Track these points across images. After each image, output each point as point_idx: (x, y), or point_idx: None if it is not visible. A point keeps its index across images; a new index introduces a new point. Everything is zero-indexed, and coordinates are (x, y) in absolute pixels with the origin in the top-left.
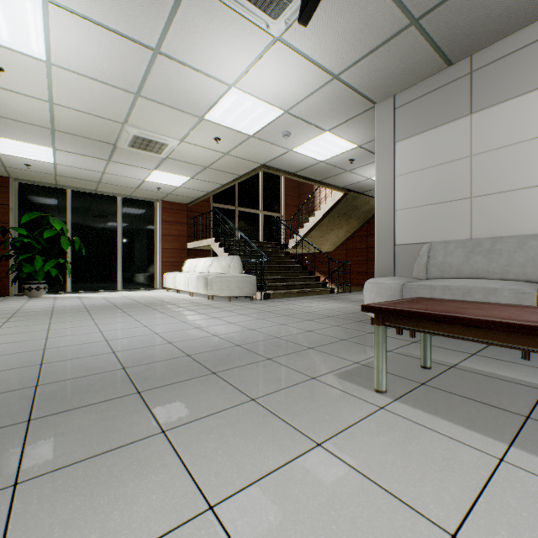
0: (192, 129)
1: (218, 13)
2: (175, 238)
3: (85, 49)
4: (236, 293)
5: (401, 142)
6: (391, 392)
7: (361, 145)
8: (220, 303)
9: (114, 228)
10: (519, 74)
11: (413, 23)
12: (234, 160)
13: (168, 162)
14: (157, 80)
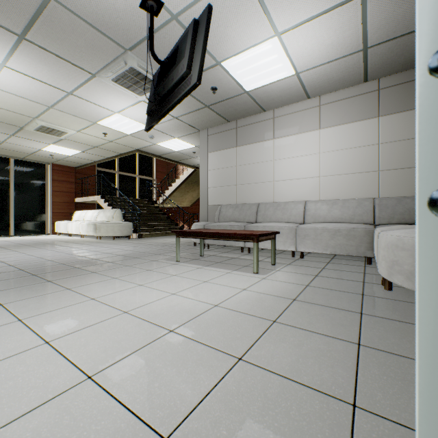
0: (87, 126)
1: (110, 88)
2: (64, 194)
3: (20, 85)
4: (118, 234)
5: (211, 153)
6: (181, 261)
7: (197, 146)
8: (107, 241)
9: (7, 184)
10: (252, 134)
11: (207, 106)
12: (117, 145)
13: (65, 141)
14: (67, 103)
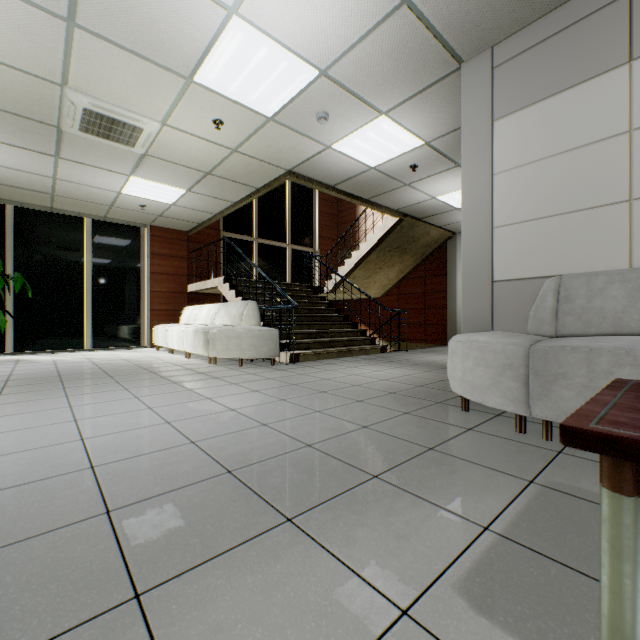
0: (176, 101)
1: None
2: (170, 277)
3: None
4: (250, 355)
5: (504, 119)
6: None
7: (429, 141)
8: (225, 370)
9: (81, 262)
10: None
11: None
12: (248, 161)
13: (149, 163)
14: None
